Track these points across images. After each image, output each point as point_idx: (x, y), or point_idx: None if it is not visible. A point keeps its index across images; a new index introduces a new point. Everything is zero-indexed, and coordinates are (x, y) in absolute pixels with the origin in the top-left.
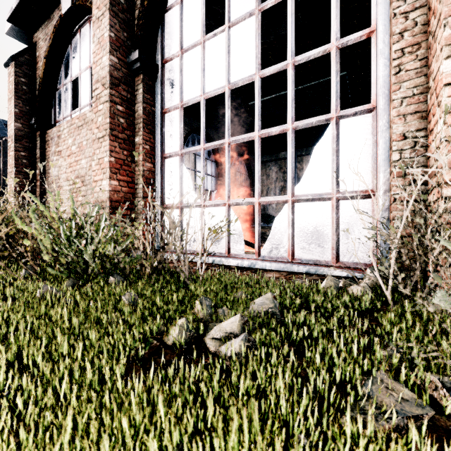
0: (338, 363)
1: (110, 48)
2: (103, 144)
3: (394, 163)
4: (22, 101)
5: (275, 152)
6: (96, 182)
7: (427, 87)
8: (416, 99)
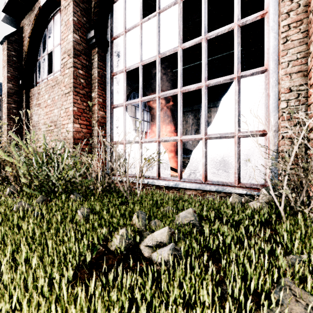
0: (250, 270)
1: (74, 29)
2: (68, 97)
3: (283, 109)
4: (12, 68)
5: (192, 105)
6: (63, 125)
7: (308, 52)
8: (299, 61)
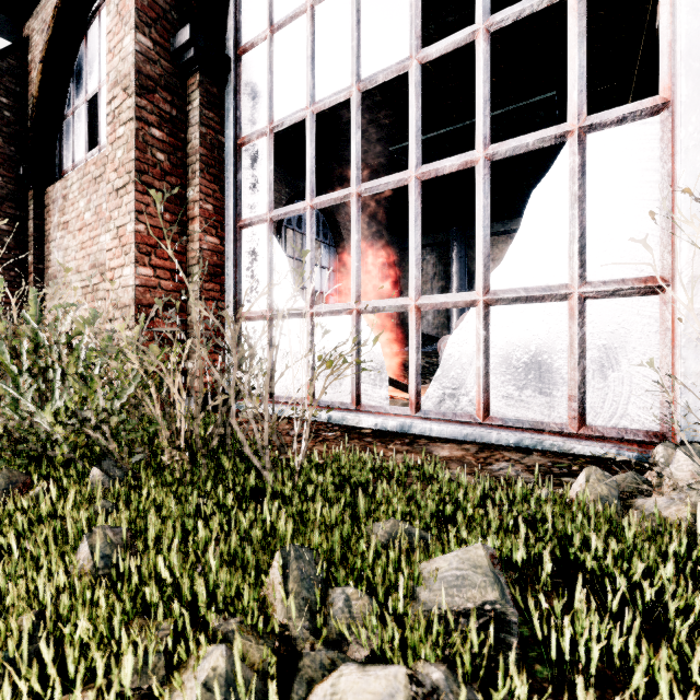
0: None
1: (138, 21)
2: (124, 199)
3: None
4: (2, 136)
5: (433, 232)
6: (113, 270)
7: None
8: None
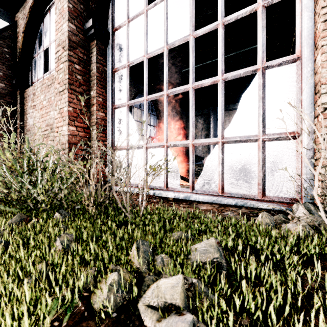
0: None
1: (69, 17)
2: (63, 96)
3: (324, 105)
4: (5, 66)
5: (201, 109)
6: (57, 128)
7: None
8: None
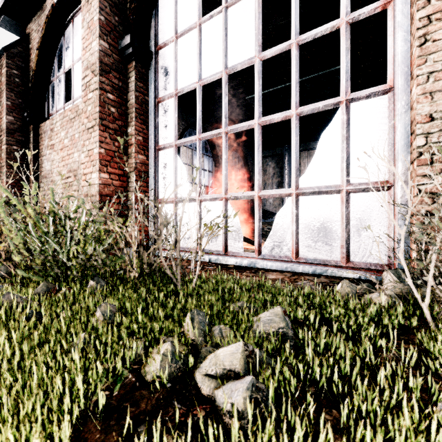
0: (399, 436)
1: (100, 33)
2: (92, 134)
3: (419, 148)
4: (14, 93)
5: (273, 148)
6: (85, 175)
7: None
8: None
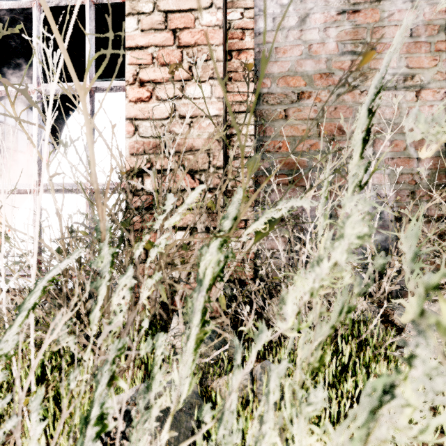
0: None
1: None
2: None
3: None
4: None
5: None
6: None
7: None
8: None
